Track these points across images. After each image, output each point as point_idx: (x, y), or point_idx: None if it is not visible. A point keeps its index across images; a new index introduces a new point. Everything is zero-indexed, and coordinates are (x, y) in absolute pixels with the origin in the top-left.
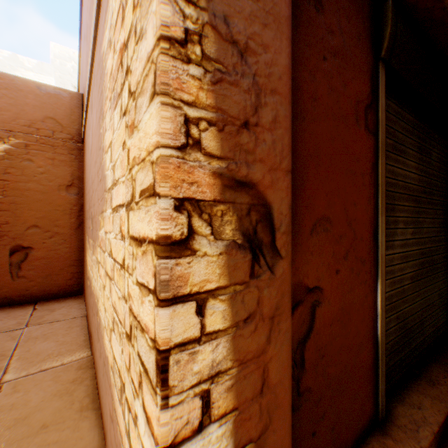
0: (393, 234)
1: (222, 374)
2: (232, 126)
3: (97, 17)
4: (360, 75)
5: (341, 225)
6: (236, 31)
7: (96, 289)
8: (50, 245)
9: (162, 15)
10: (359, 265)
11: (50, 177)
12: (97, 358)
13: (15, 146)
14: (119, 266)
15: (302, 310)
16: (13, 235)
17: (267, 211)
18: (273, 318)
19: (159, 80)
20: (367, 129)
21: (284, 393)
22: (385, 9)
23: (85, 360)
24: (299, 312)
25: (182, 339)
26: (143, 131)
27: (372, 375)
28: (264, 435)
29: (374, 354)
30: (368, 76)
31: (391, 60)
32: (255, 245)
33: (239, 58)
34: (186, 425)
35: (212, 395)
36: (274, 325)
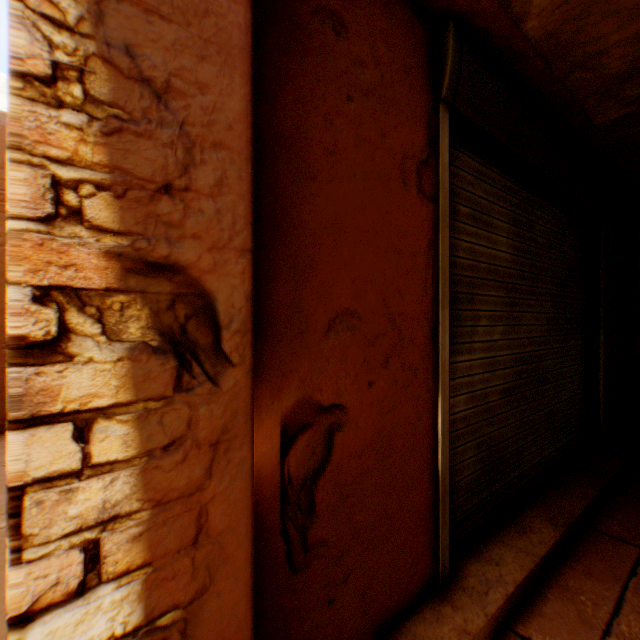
0: (472, 333)
1: (123, 519)
2: (141, 191)
3: None
4: (411, 122)
5: (379, 321)
6: (148, 65)
7: None
8: None
9: (12, 44)
10: (408, 375)
11: None
12: None
13: None
14: None
15: (310, 436)
16: None
17: (207, 303)
18: (217, 445)
19: (10, 130)
20: (422, 193)
21: (238, 544)
22: (446, 34)
23: None
24: (307, 439)
25: (49, 473)
26: None
27: (431, 522)
28: (200, 600)
29: (435, 494)
30: (424, 123)
31: (458, 102)
32: (185, 348)
33: (154, 101)
34: (56, 587)
35: (104, 546)
36: (220, 453)
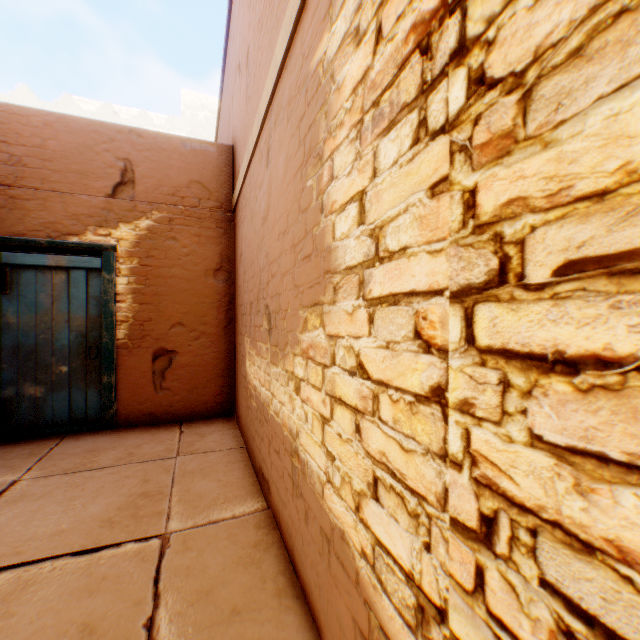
0: None
1: None
2: None
3: (298, 17)
4: None
5: None
6: None
7: (285, 416)
8: (194, 348)
9: None
10: None
11: (195, 259)
12: (291, 519)
13: (157, 222)
14: (408, 396)
15: None
16: (155, 335)
17: None
18: None
19: None
20: None
21: None
22: None
23: (263, 515)
24: None
25: None
26: (588, 138)
27: None
28: None
29: None
30: None
31: None
32: None
33: None
34: None
35: None
36: None
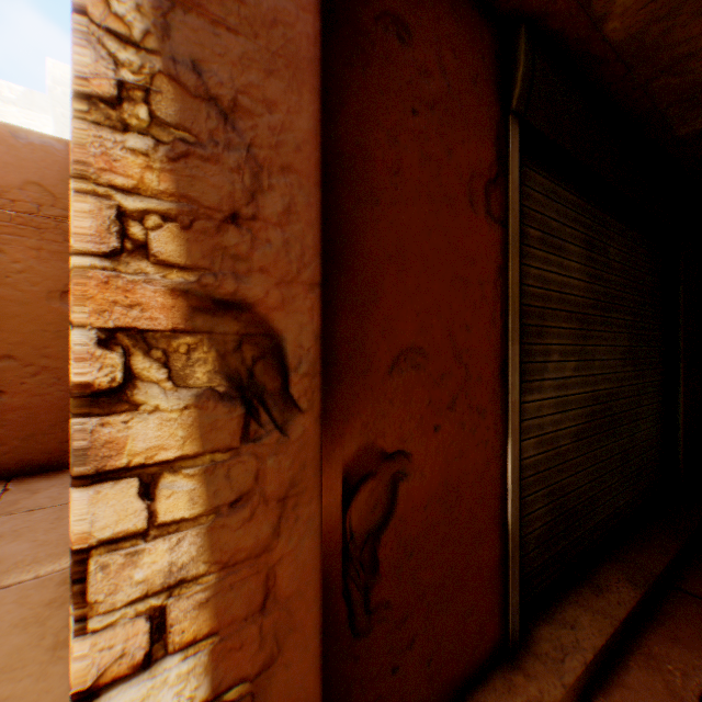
0: (542, 370)
1: (189, 584)
2: (207, 221)
3: None
4: (479, 136)
5: (445, 358)
6: (215, 82)
7: None
8: (33, 387)
9: (76, 62)
10: (476, 418)
11: (35, 278)
12: None
13: None
14: None
15: (373, 486)
16: None
17: (274, 343)
18: (285, 500)
19: (74, 157)
20: (490, 215)
21: (306, 609)
22: (517, 38)
23: None
24: (370, 489)
25: (113, 534)
26: None
27: (500, 581)
28: (268, 671)
29: (504, 549)
30: (492, 137)
31: (530, 113)
32: (252, 393)
33: (220, 121)
34: (121, 659)
35: (170, 614)
36: (288, 509)
